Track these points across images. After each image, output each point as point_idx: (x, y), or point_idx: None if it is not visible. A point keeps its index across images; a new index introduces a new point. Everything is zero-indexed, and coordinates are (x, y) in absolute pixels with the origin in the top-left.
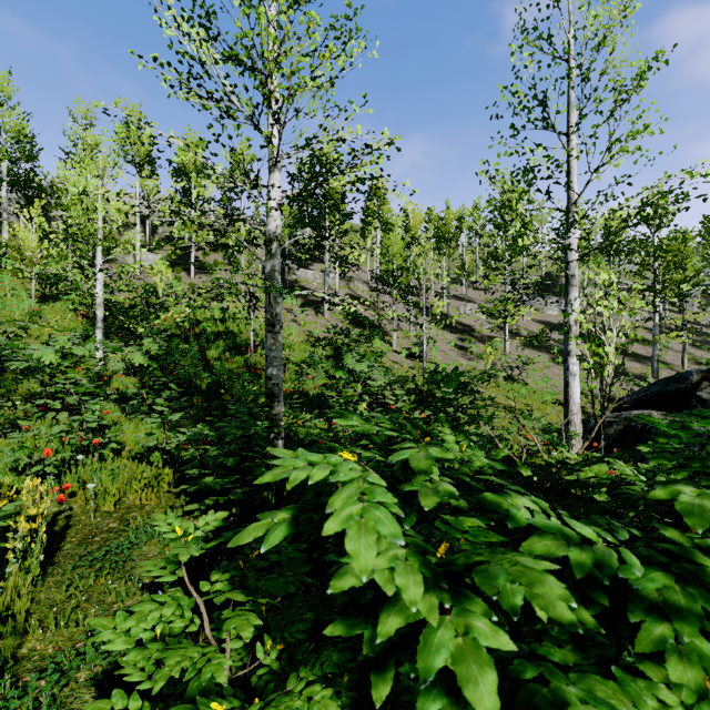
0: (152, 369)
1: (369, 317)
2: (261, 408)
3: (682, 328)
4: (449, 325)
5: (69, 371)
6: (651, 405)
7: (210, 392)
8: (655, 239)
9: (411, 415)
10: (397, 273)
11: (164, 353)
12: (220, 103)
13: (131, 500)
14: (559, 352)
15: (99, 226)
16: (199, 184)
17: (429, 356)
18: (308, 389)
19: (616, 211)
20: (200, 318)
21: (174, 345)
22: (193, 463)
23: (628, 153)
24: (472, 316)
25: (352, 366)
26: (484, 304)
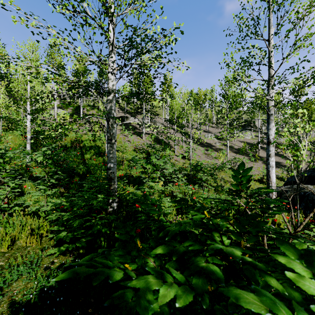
0: (49, 164)
1: (164, 139)
2: (103, 186)
3: (311, 144)
4: (201, 143)
5: (2, 165)
6: (306, 182)
7: (83, 175)
8: (298, 102)
9: (203, 206)
10: (177, 118)
11: (54, 155)
12: (80, 14)
13: (21, 243)
14: (252, 155)
15: (28, 92)
16: (84, 77)
17: (192, 157)
18: (133, 174)
19: (297, 78)
20: (83, 139)
21: (68, 152)
22: (55, 222)
23: (304, 47)
24: (211, 139)
25: (155, 162)
26: (216, 134)
